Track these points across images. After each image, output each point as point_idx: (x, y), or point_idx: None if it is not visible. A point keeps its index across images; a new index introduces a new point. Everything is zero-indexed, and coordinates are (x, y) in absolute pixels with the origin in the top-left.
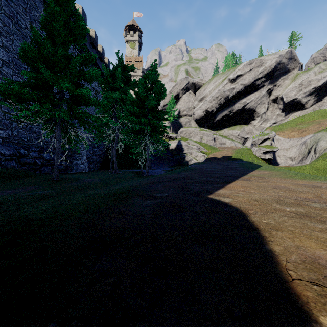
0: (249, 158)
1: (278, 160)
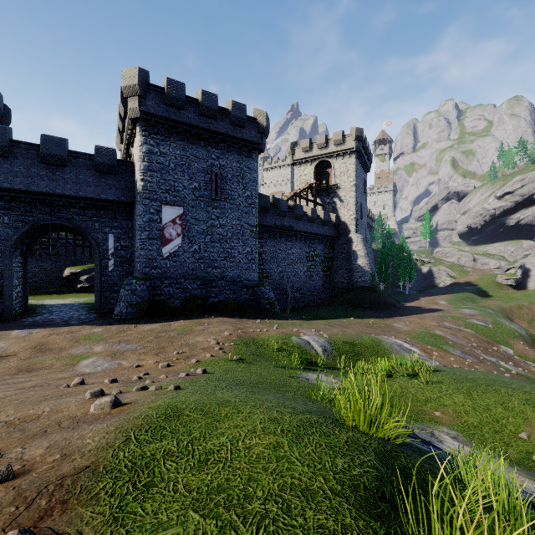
0: (485, 284)
1: (528, 285)
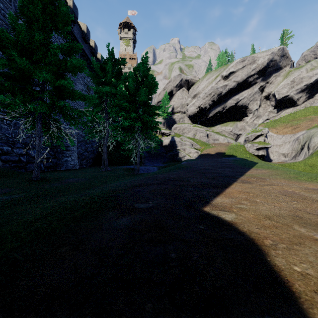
0: (242, 154)
1: (271, 156)
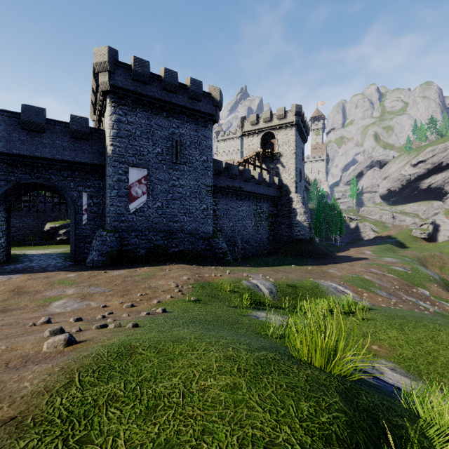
0: (403, 237)
1: (438, 238)
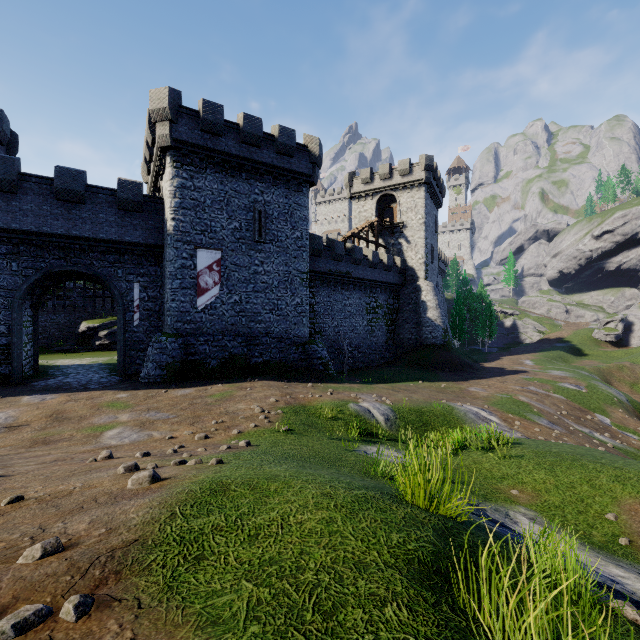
0: (580, 340)
1: (631, 341)
